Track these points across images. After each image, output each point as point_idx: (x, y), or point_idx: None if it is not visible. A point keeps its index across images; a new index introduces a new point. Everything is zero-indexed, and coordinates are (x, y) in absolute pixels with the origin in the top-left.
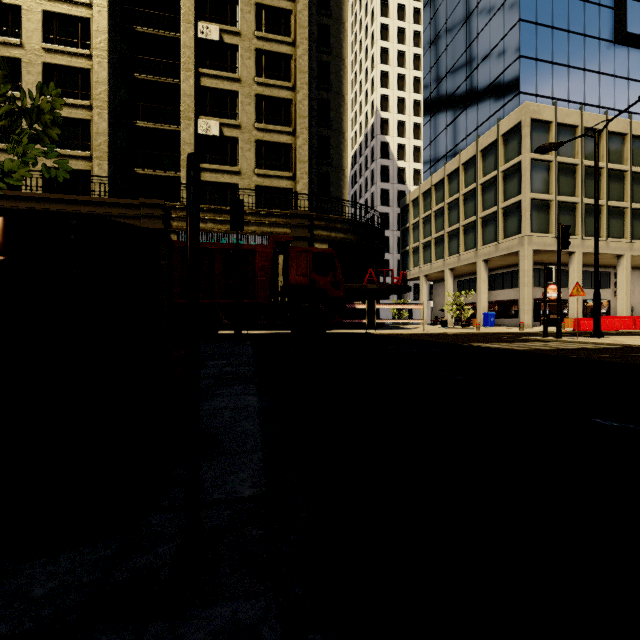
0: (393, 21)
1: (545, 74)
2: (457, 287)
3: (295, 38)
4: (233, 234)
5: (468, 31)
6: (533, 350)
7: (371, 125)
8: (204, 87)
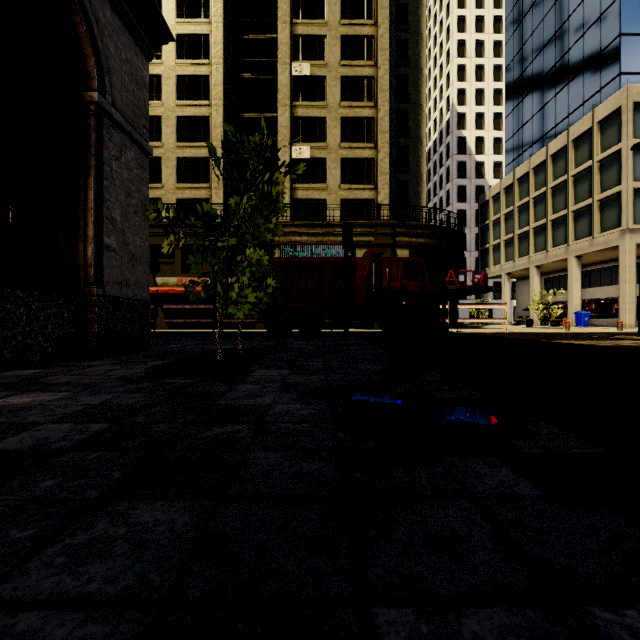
0: (470, 11)
1: None
2: (544, 285)
3: (376, 60)
4: (324, 245)
5: (557, 14)
6: (618, 346)
7: (446, 121)
8: (297, 117)
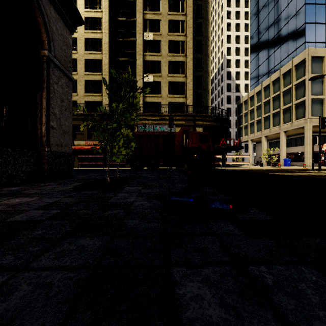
0: (233, 8)
1: (321, 30)
2: (269, 145)
3: (186, 33)
4: (160, 125)
5: (275, 11)
6: (300, 175)
7: (221, 63)
8: (146, 61)
